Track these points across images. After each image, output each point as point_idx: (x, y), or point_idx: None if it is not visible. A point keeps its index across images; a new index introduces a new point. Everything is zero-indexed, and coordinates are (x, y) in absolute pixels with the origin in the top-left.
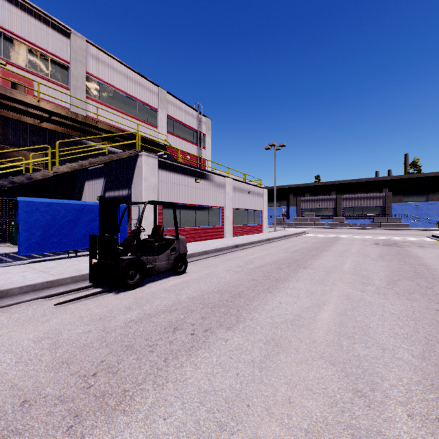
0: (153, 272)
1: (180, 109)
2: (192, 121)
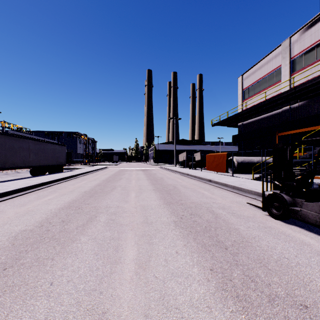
0: (297, 216)
1: None
2: None
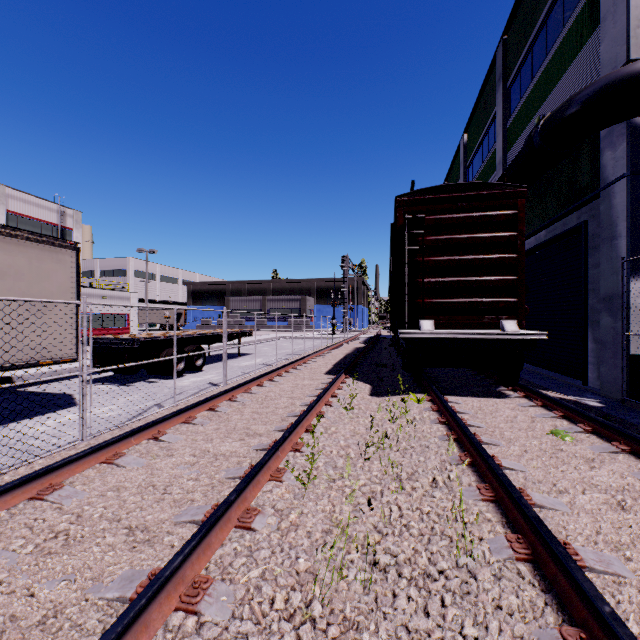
0: None
1: (30, 203)
2: (50, 215)
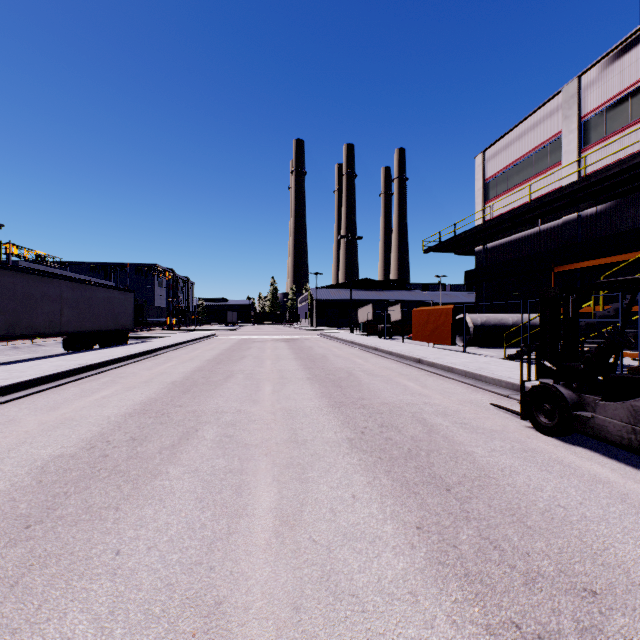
0: (586, 429)
1: None
2: None
